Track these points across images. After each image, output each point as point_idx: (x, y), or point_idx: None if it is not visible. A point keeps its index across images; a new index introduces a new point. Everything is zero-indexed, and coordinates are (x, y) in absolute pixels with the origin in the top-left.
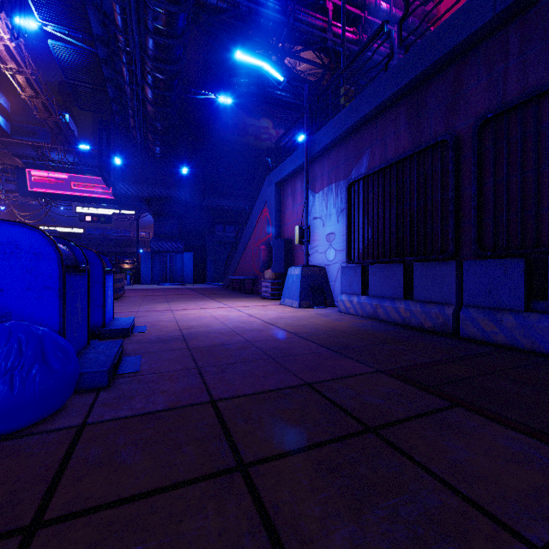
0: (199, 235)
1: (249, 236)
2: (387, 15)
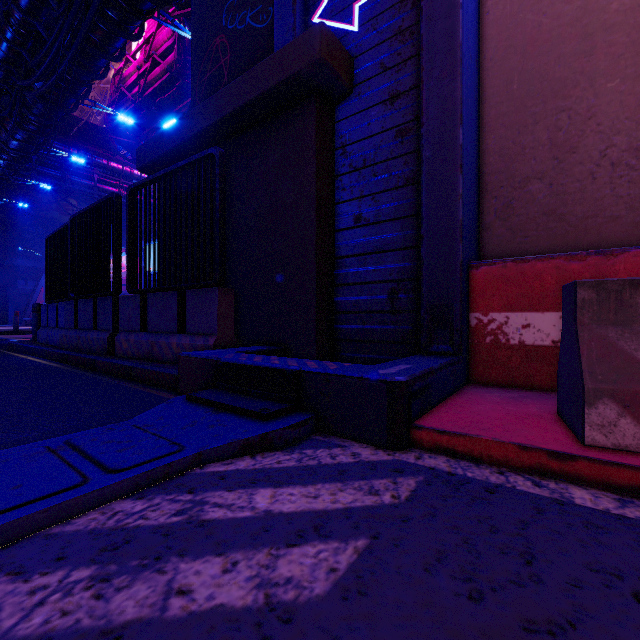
0: (1, 287)
1: (36, 298)
2: (139, 178)
